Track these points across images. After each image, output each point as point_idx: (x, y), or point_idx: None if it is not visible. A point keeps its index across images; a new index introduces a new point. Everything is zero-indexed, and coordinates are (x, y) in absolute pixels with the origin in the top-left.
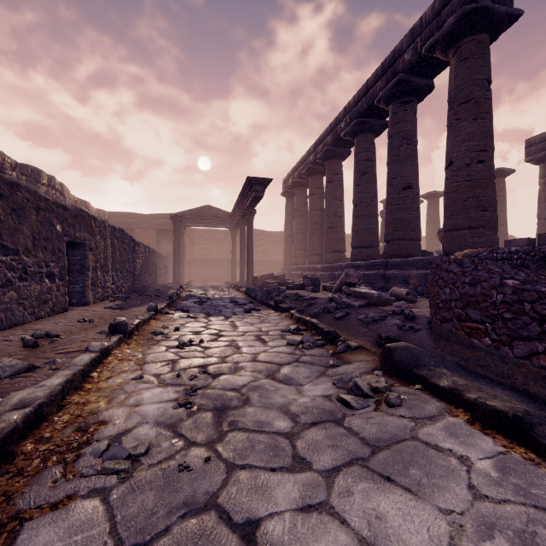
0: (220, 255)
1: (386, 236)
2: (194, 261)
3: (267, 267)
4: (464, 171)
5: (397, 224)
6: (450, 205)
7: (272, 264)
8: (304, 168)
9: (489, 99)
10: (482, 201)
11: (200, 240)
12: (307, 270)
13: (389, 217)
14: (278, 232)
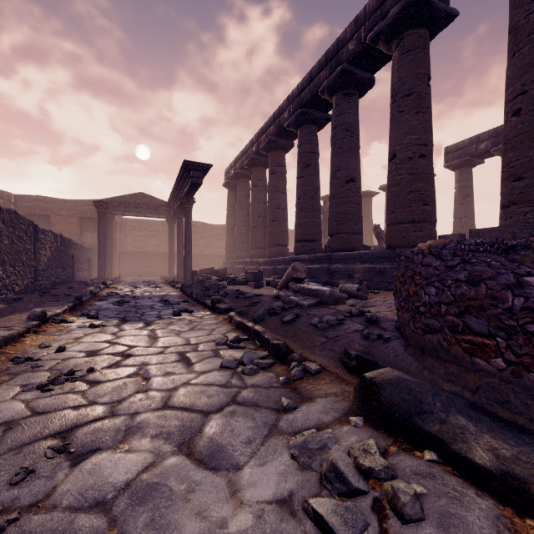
0: (157, 248)
1: (330, 230)
2: (126, 254)
3: (208, 261)
4: (407, 165)
5: (341, 218)
6: (393, 198)
7: (214, 258)
8: (246, 159)
9: (429, 94)
10: (423, 195)
11: (133, 231)
12: (250, 264)
13: (333, 210)
14: (220, 225)
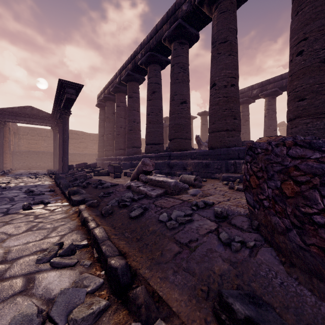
0: (46, 148)
1: (170, 136)
2: (19, 152)
3: (86, 158)
4: (223, 90)
5: (177, 127)
6: (214, 113)
7: (90, 156)
8: (112, 87)
9: (237, 44)
10: (234, 112)
11: (27, 135)
12: (114, 160)
13: (172, 122)
14: (95, 134)
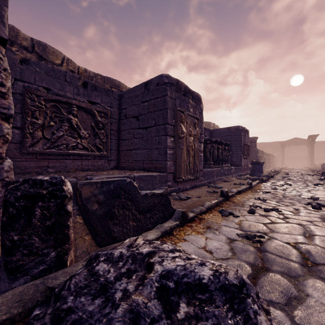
0: (303, 154)
1: None
2: (289, 158)
3: None
4: None
5: None
6: None
7: None
8: None
9: None
10: None
11: (291, 148)
12: None
13: None
14: None
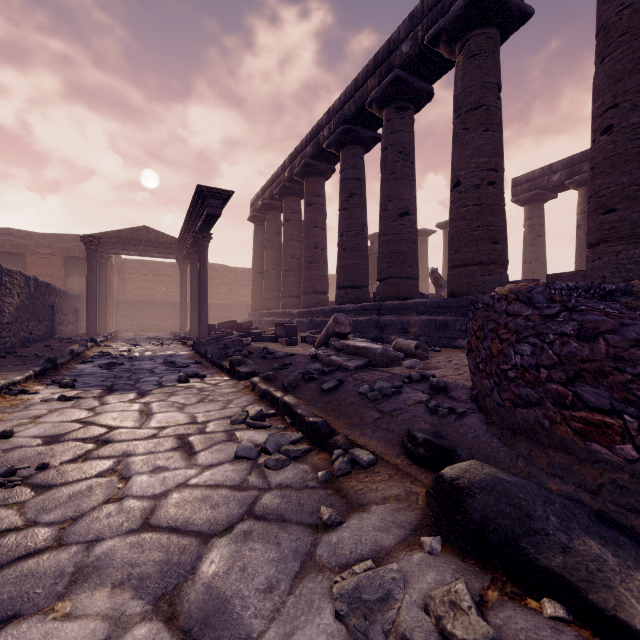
0: (166, 296)
1: (380, 273)
2: (126, 303)
3: (230, 312)
4: (474, 194)
5: (393, 259)
6: (457, 234)
7: (237, 309)
8: (277, 186)
9: (500, 109)
10: (493, 232)
11: (135, 274)
12: (281, 316)
13: (383, 250)
14: (245, 268)
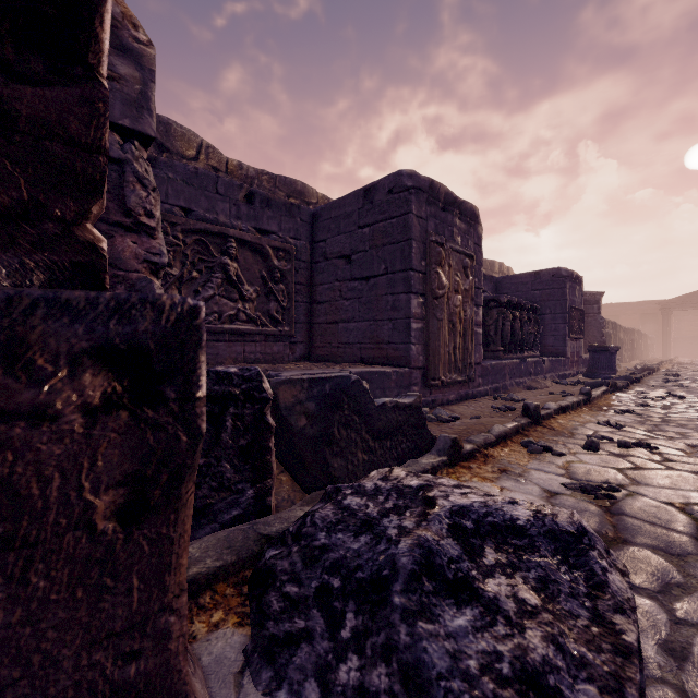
0: None
1: None
2: (681, 339)
3: None
4: None
5: None
6: None
7: None
8: None
9: None
10: None
11: (687, 316)
12: None
13: None
14: None
